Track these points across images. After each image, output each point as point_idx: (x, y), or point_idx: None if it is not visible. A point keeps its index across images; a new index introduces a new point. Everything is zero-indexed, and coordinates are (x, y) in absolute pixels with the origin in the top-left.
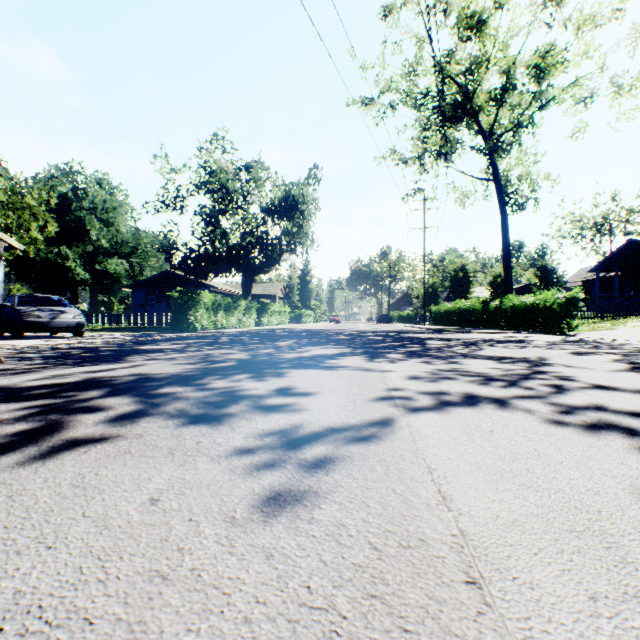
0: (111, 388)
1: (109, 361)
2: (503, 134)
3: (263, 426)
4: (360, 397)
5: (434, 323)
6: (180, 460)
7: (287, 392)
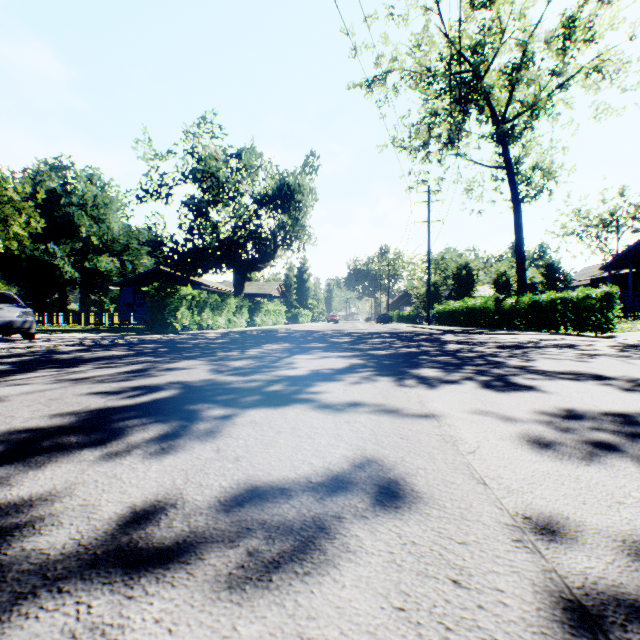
0: None
1: None
2: (517, 116)
3: None
4: (456, 603)
5: (438, 323)
6: None
7: (203, 543)
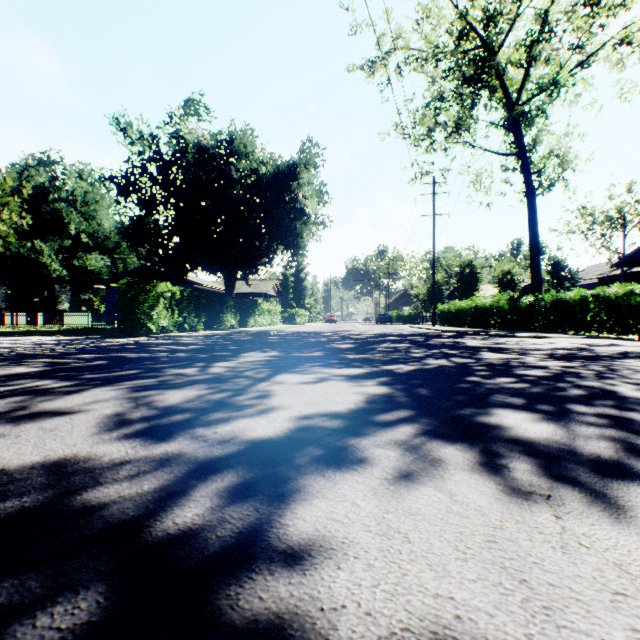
0: None
1: None
2: (534, 97)
3: None
4: None
5: (442, 323)
6: None
7: None
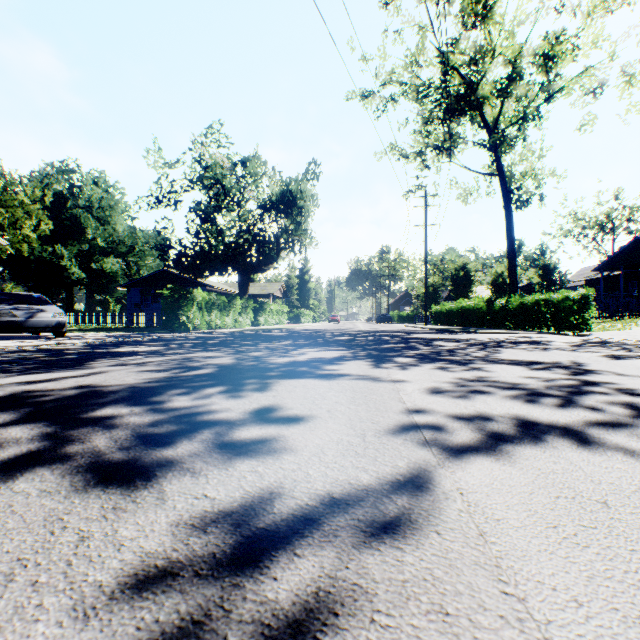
0: (32, 409)
1: (64, 367)
2: (508, 127)
3: (215, 491)
4: (371, 426)
5: (435, 323)
6: (6, 607)
7: (269, 416)
